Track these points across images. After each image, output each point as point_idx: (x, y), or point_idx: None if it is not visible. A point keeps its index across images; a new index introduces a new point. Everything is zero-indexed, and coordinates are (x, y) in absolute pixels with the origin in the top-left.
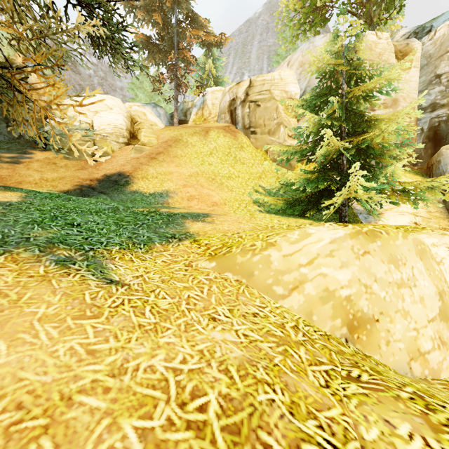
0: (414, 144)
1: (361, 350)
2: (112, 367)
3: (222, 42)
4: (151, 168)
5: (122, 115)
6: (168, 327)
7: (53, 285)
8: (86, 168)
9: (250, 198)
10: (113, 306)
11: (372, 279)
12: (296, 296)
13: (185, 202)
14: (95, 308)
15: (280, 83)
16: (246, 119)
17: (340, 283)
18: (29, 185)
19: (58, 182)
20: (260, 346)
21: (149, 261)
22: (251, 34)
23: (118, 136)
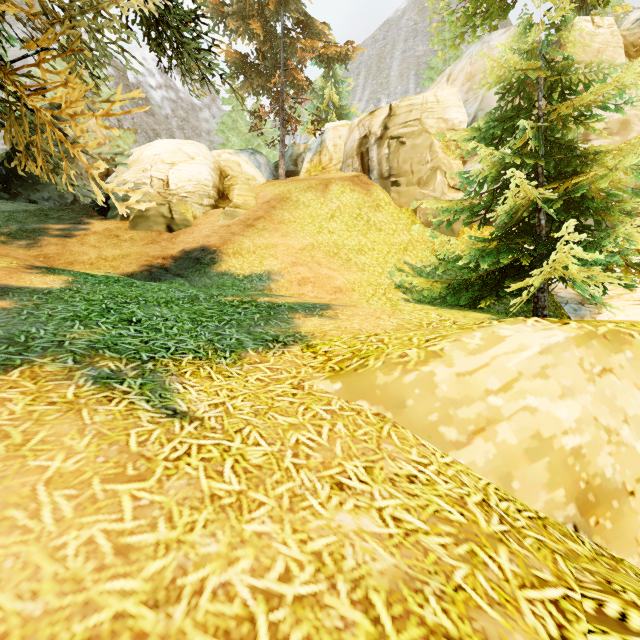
0: None
1: (603, 546)
2: (156, 584)
3: (349, 55)
4: (247, 240)
5: (207, 166)
6: (261, 500)
7: (83, 418)
8: (158, 242)
9: (391, 280)
10: (172, 459)
11: (619, 418)
12: (481, 445)
13: (295, 287)
14: (142, 461)
15: (437, 107)
16: (384, 164)
17: (562, 424)
18: (83, 266)
19: (120, 261)
20: (425, 544)
21: (236, 378)
22: (391, 41)
23: (201, 196)
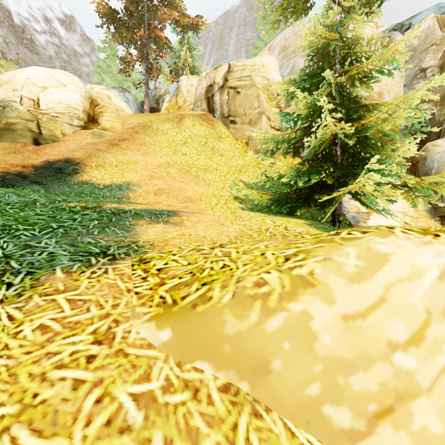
0: (426, 130)
1: None
2: None
3: (199, 25)
4: (111, 156)
5: (78, 94)
6: None
7: None
8: (21, 152)
9: (230, 193)
10: None
11: None
12: (389, 435)
13: (151, 197)
14: None
15: (262, 69)
16: (225, 107)
17: None
18: None
19: None
20: None
21: None
22: (229, 26)
23: (71, 117)
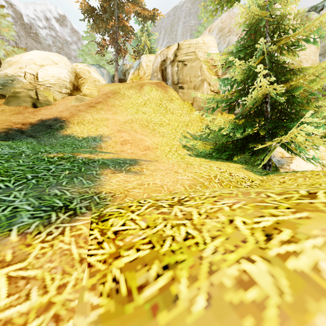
0: None
1: None
2: None
3: (155, 16)
4: (89, 115)
5: (66, 69)
6: None
7: None
8: (22, 113)
9: (180, 143)
10: None
11: None
12: None
13: (118, 146)
14: None
15: (204, 46)
16: (175, 76)
17: None
18: None
19: None
20: None
21: None
22: (177, 17)
23: (61, 87)
